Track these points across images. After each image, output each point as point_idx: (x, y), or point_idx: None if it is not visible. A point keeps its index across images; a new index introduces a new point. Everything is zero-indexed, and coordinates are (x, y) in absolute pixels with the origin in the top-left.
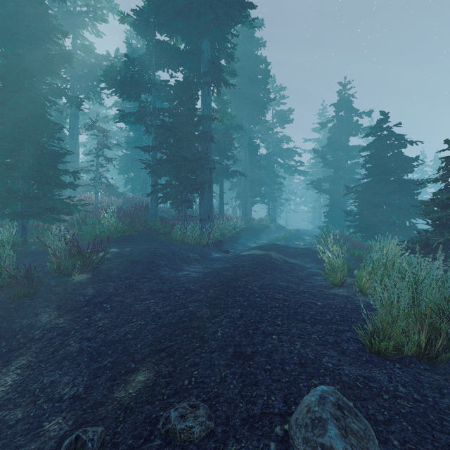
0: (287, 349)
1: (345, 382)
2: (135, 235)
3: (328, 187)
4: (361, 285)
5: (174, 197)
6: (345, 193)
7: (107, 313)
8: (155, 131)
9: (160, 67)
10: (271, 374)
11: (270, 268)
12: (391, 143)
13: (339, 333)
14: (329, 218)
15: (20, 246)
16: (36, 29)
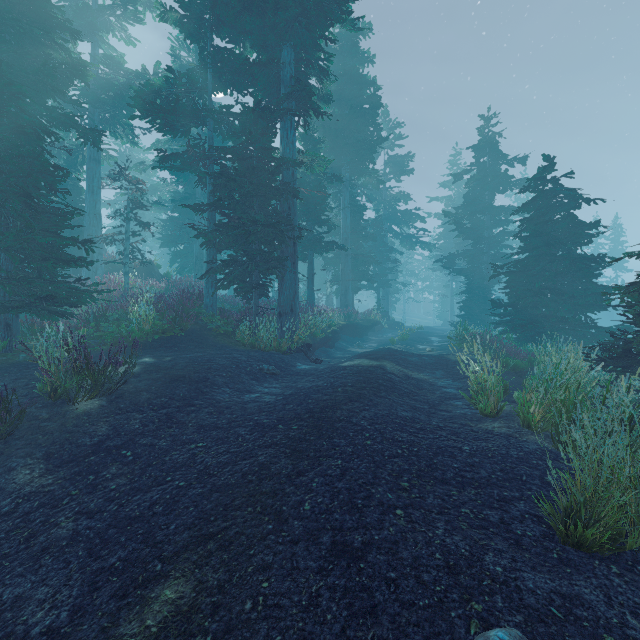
0: (422, 537)
1: (531, 606)
2: (181, 337)
3: (464, 266)
4: (528, 417)
5: (240, 279)
6: (492, 275)
7: (127, 467)
8: (211, 181)
9: (220, 88)
10: (398, 590)
11: (385, 389)
12: (559, 201)
13: (506, 504)
14: (466, 310)
15: (2, 354)
16: (30, 25)
